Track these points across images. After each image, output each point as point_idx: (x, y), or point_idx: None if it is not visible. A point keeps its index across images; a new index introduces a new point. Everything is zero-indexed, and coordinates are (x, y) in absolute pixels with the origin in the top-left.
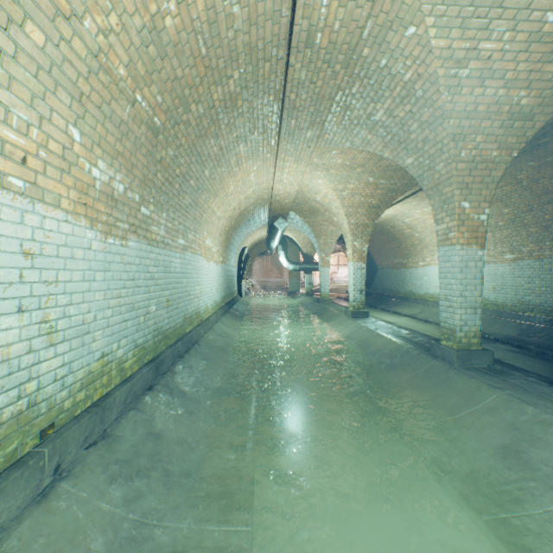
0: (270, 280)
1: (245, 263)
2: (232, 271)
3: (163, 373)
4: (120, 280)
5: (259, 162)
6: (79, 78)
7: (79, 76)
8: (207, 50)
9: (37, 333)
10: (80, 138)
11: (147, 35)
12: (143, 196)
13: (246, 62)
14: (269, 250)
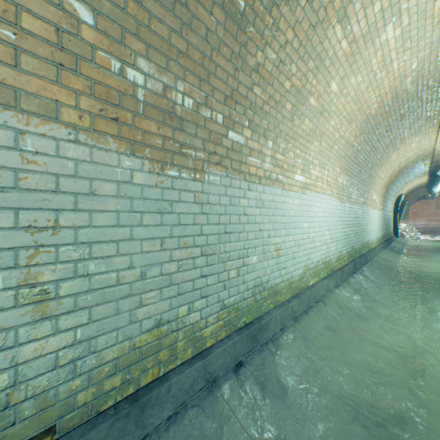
0: (430, 223)
1: (401, 208)
2: (388, 216)
3: (357, 269)
4: (343, 221)
5: (420, 135)
6: (340, 151)
7: (340, 151)
8: (389, 107)
9: (330, 238)
10: (338, 170)
11: (362, 122)
12: (349, 182)
13: (413, 98)
14: (429, 194)
